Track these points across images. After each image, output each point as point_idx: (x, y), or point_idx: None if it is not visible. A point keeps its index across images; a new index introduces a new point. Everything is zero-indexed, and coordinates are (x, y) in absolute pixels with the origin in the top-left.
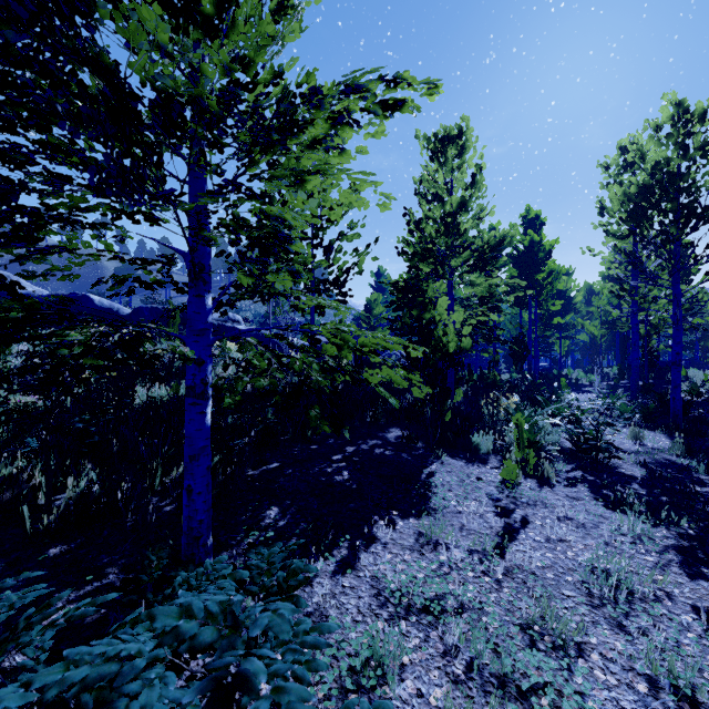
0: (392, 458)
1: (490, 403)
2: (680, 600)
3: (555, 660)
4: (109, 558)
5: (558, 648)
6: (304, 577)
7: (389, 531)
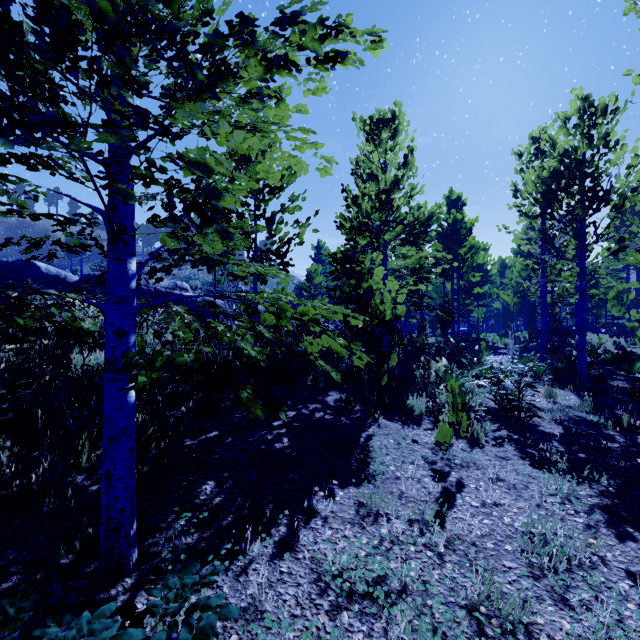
0: (332, 422)
1: (422, 367)
2: (614, 565)
3: None
4: (15, 554)
5: (507, 632)
6: None
7: (329, 502)
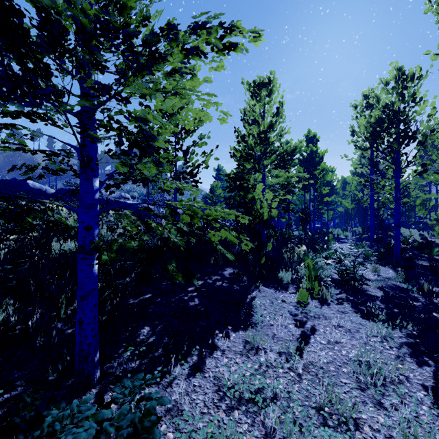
0: (227, 288)
1: (288, 251)
2: (414, 382)
3: (341, 434)
4: (19, 374)
5: (342, 424)
6: (156, 417)
7: (226, 341)
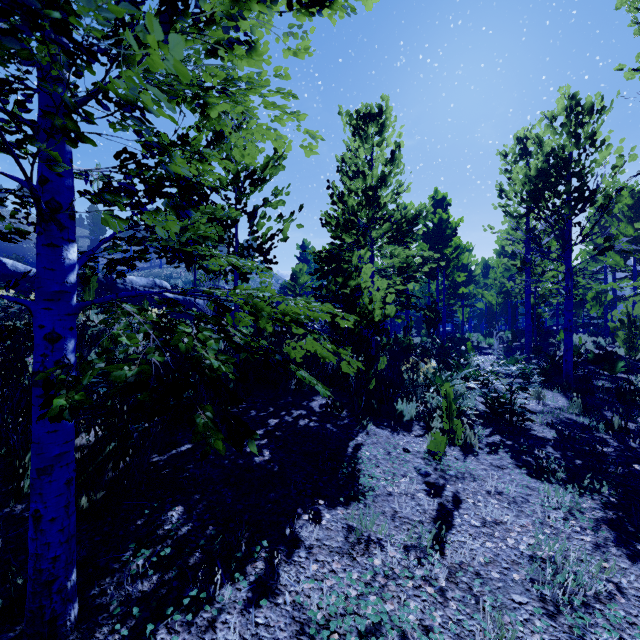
0: (317, 430)
1: (410, 369)
2: (632, 594)
3: None
4: None
5: None
6: None
7: (314, 528)
